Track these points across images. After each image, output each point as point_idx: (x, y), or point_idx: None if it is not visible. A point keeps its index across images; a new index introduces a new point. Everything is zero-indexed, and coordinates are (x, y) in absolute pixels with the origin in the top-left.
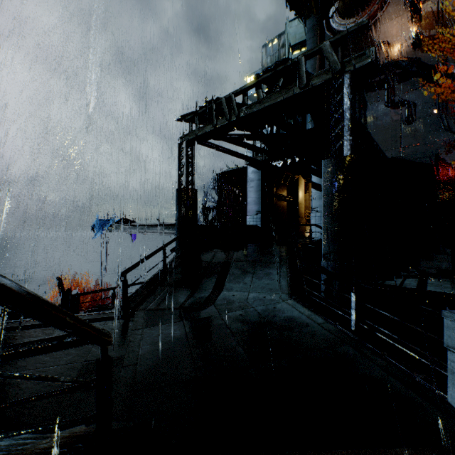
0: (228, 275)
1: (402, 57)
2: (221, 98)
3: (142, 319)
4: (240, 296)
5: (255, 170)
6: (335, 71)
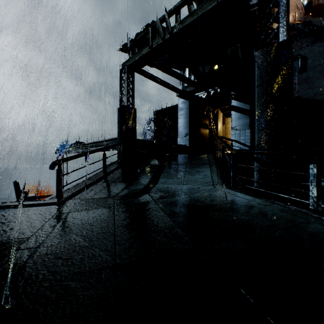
0: (162, 173)
1: (296, 21)
2: (156, 21)
3: (72, 205)
4: (174, 187)
5: (184, 101)
6: None
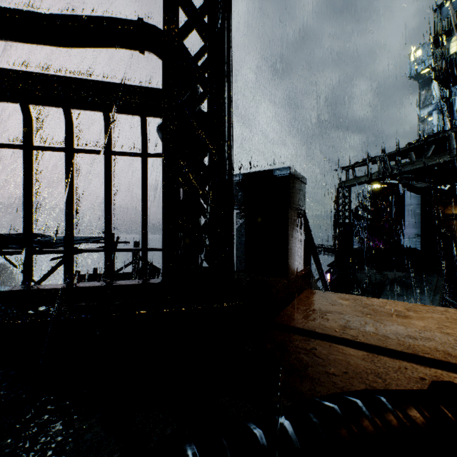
0: (382, 295)
1: None
2: (375, 157)
3: None
4: None
5: (413, 195)
6: None
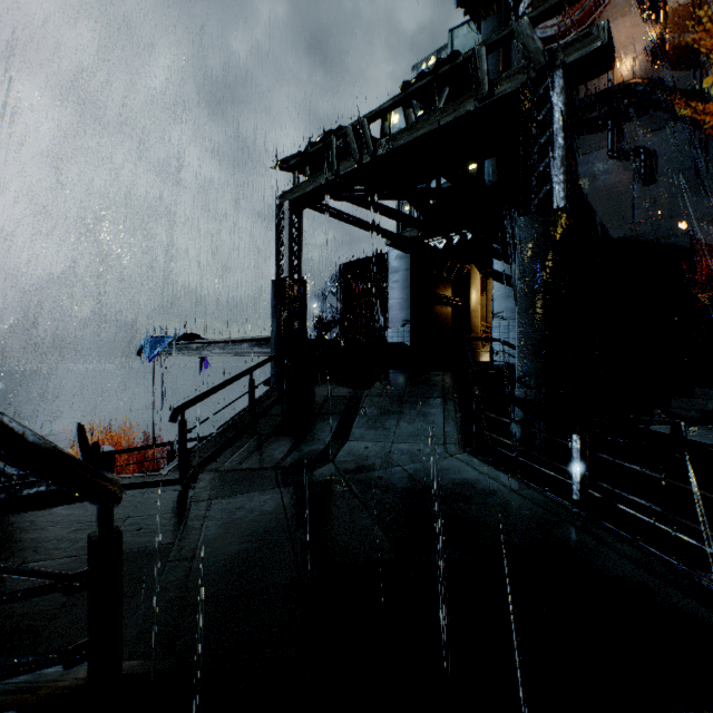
0: (357, 416)
1: (635, 78)
2: (346, 127)
3: (210, 485)
4: (378, 449)
5: (401, 255)
6: (538, 67)
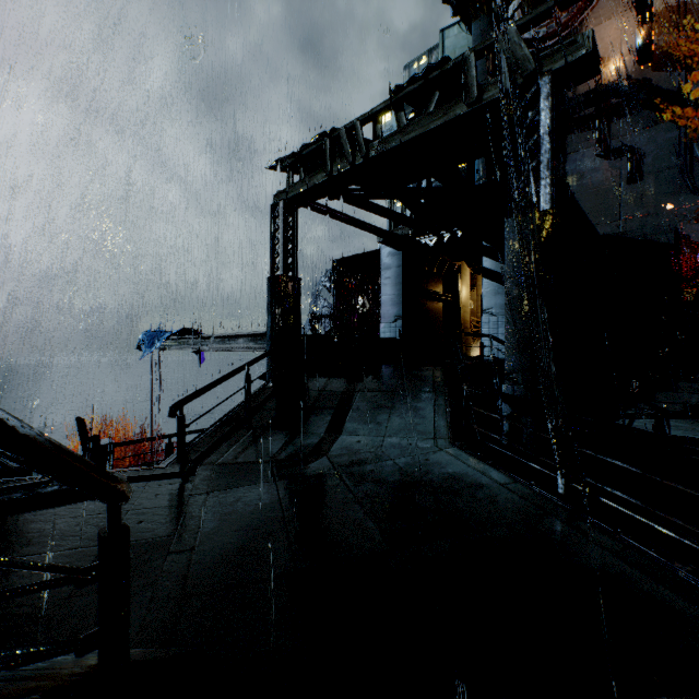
0: (350, 411)
1: (622, 79)
2: (339, 129)
3: (208, 478)
4: (370, 443)
5: (393, 252)
6: (525, 73)
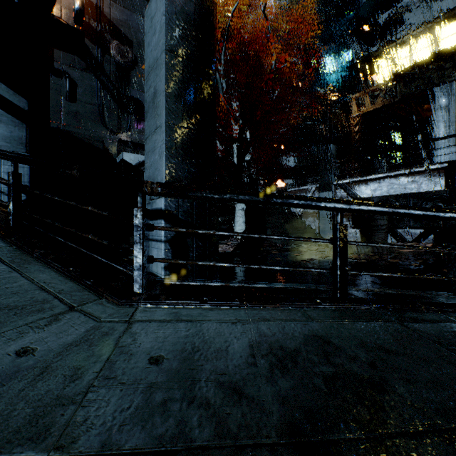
0: None
1: (65, 21)
2: None
3: None
4: None
5: None
6: None
